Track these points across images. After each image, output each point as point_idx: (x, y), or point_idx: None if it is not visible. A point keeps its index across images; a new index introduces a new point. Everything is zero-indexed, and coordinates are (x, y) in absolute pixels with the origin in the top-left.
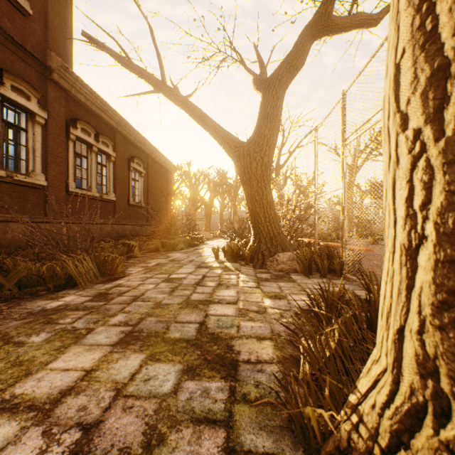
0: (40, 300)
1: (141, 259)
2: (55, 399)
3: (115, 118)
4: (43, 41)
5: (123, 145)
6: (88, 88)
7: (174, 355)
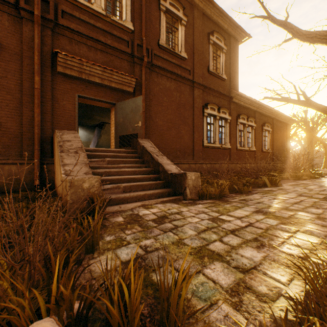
0: (258, 188)
1: (281, 182)
2: (291, 198)
3: (256, 105)
4: (228, 86)
5: (258, 118)
6: (245, 98)
7: (316, 199)
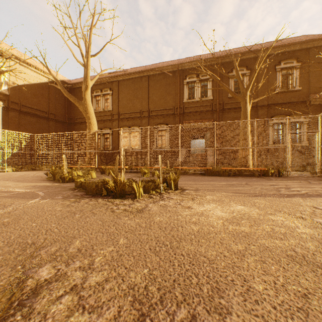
0: None
1: None
2: None
3: None
4: (307, 92)
5: None
6: None
7: None
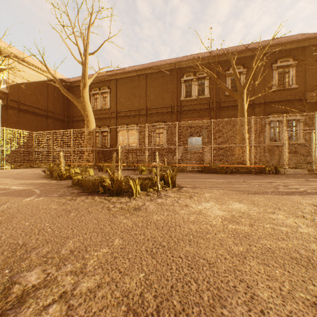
0: None
1: None
2: None
3: None
4: (303, 90)
5: None
6: None
7: None
